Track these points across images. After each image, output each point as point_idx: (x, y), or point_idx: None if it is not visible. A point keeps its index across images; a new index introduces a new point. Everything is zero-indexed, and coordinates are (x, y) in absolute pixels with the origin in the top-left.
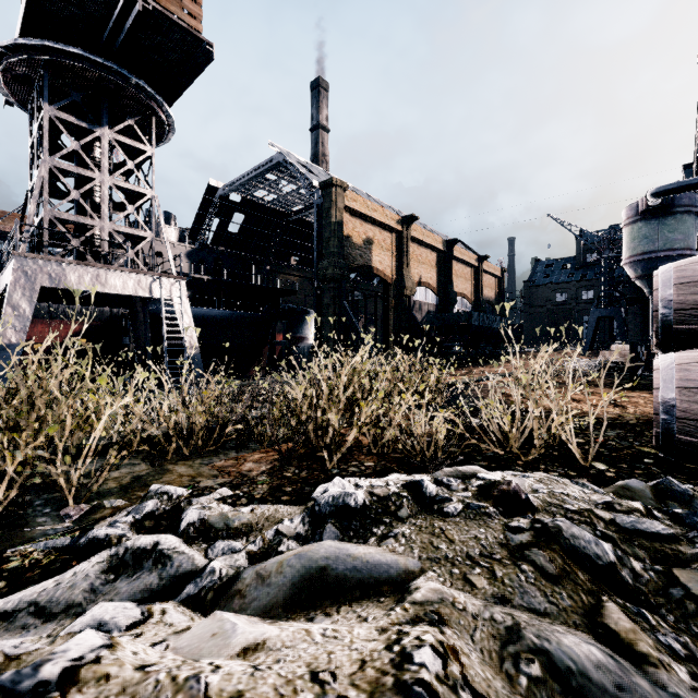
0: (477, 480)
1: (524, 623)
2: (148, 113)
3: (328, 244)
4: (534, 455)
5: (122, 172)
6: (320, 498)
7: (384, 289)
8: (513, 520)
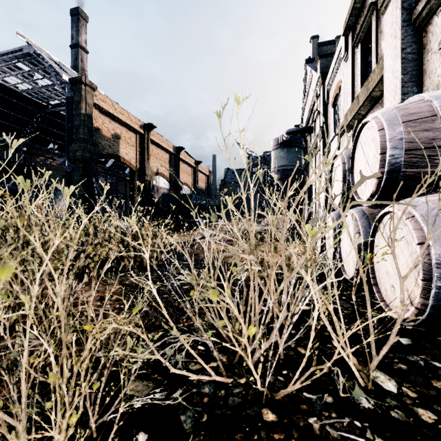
0: None
1: None
2: None
3: (78, 131)
4: (293, 389)
5: None
6: None
7: (130, 175)
8: None
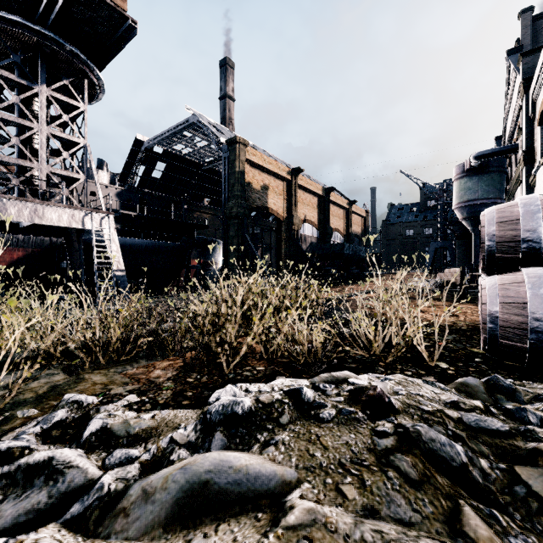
0: (348, 385)
1: (392, 542)
2: (81, 76)
3: (233, 189)
4: (393, 357)
5: (59, 124)
6: (211, 407)
7: (277, 225)
8: (379, 425)
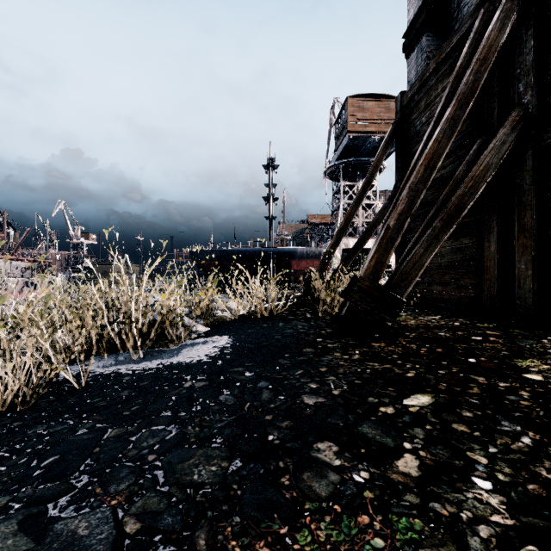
0: None
1: None
2: None
3: None
4: None
5: None
6: None
7: None
8: None
